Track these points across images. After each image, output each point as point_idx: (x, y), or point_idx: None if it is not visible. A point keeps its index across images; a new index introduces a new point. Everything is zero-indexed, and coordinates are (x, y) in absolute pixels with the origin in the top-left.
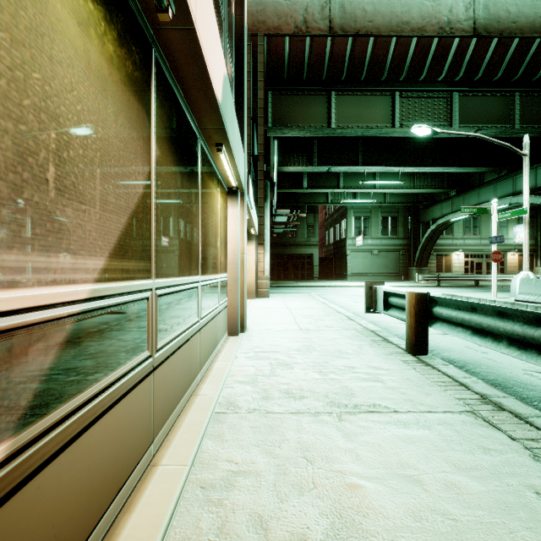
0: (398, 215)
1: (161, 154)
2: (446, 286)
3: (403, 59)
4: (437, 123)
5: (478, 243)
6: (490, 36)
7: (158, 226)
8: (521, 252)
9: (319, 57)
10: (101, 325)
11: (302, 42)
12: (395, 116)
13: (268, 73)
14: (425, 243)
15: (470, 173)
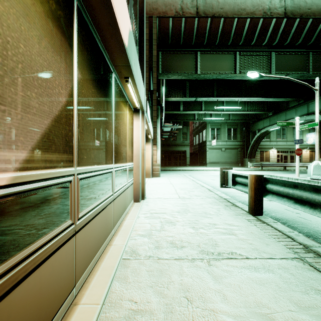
0: (237, 127)
1: (82, 77)
2: (266, 169)
3: (241, 31)
4: (262, 71)
5: (285, 144)
6: (295, 17)
7: (79, 129)
8: (311, 149)
9: (190, 30)
10: (22, 205)
11: (180, 21)
12: (236, 66)
13: (159, 40)
14: (253, 144)
15: (281, 102)
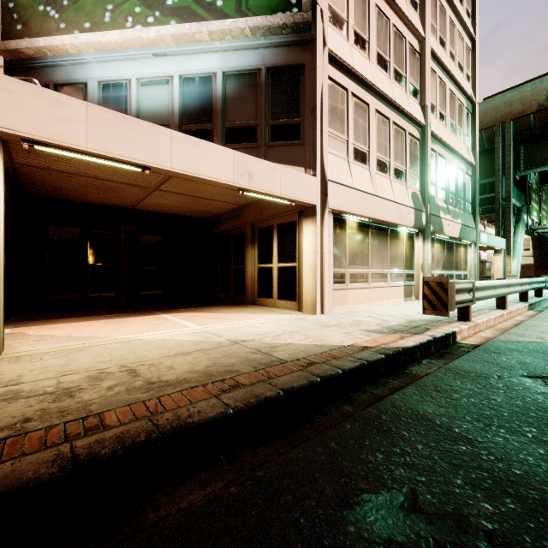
0: None
1: (446, 253)
2: None
3: None
4: None
5: None
6: None
7: (446, 264)
8: None
9: None
10: (440, 275)
11: (545, 112)
12: None
13: (517, 138)
14: None
15: None
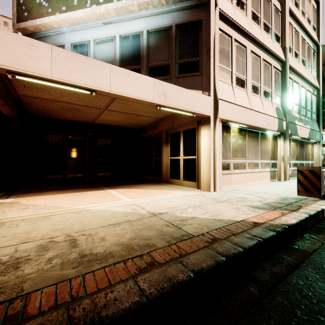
0: None
1: (299, 148)
2: None
3: None
4: None
5: None
6: None
7: (298, 156)
8: None
9: None
10: (295, 164)
11: None
12: None
13: None
14: None
15: None
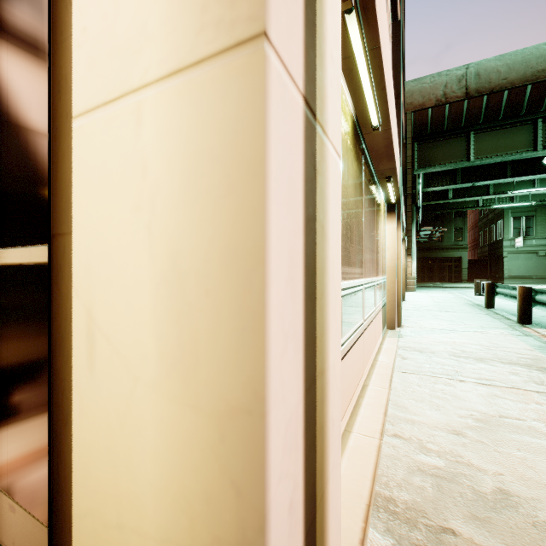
0: None
1: None
2: None
3: (541, 97)
4: None
5: None
6: None
7: None
8: None
9: (457, 115)
10: None
11: (442, 109)
12: (537, 140)
13: (414, 133)
14: None
15: None
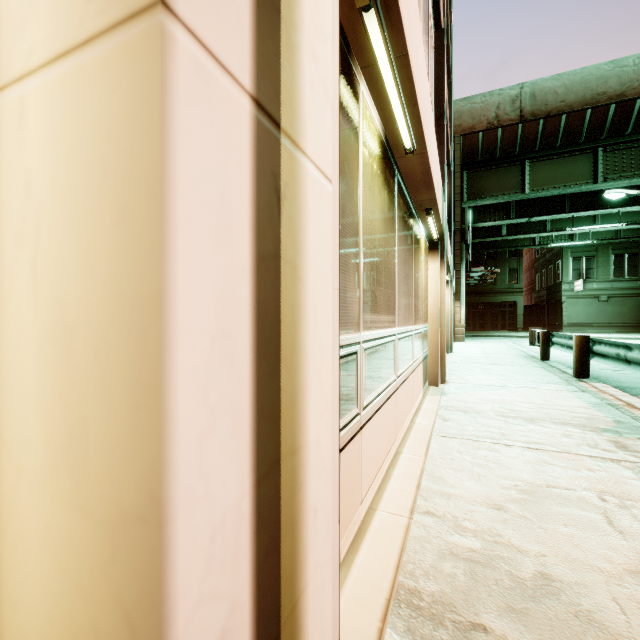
0: (639, 250)
1: None
2: None
3: (602, 123)
4: None
5: None
6: None
7: None
8: None
9: (510, 140)
10: None
11: (494, 133)
12: (597, 171)
13: (463, 160)
14: None
15: None
